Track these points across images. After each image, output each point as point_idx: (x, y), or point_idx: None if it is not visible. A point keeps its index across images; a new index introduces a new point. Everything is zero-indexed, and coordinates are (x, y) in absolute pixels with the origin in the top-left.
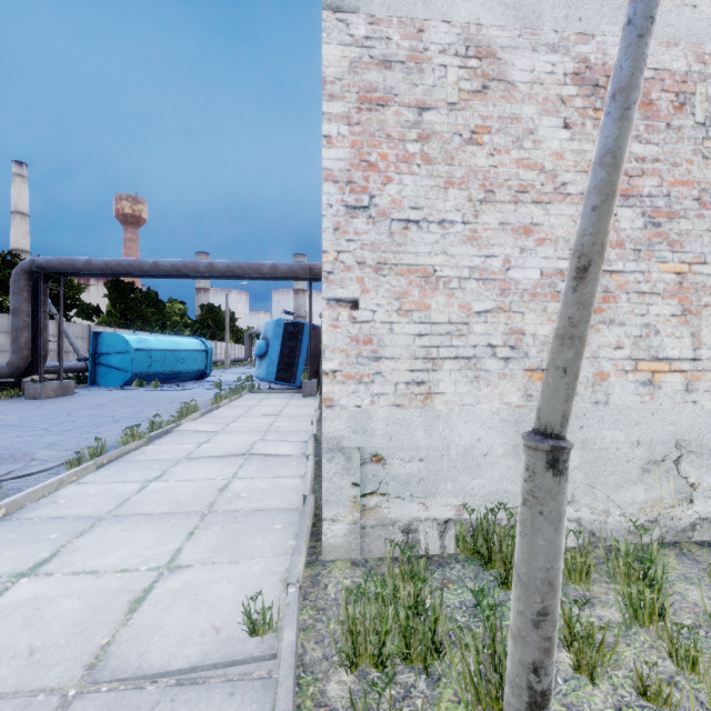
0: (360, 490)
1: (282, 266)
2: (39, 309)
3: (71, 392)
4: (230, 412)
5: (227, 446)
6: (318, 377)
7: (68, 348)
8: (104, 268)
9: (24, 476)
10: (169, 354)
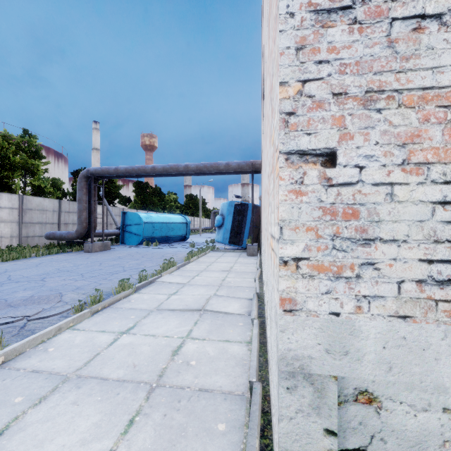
0: (338, 442)
1: (233, 163)
2: (91, 198)
3: (109, 248)
4: (196, 267)
5: (188, 299)
6: (258, 241)
7: (112, 221)
8: (125, 172)
9: (43, 317)
10: (164, 225)
